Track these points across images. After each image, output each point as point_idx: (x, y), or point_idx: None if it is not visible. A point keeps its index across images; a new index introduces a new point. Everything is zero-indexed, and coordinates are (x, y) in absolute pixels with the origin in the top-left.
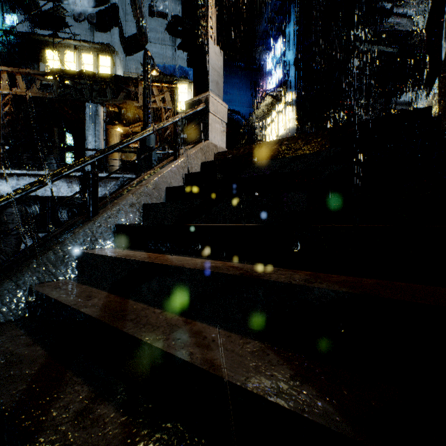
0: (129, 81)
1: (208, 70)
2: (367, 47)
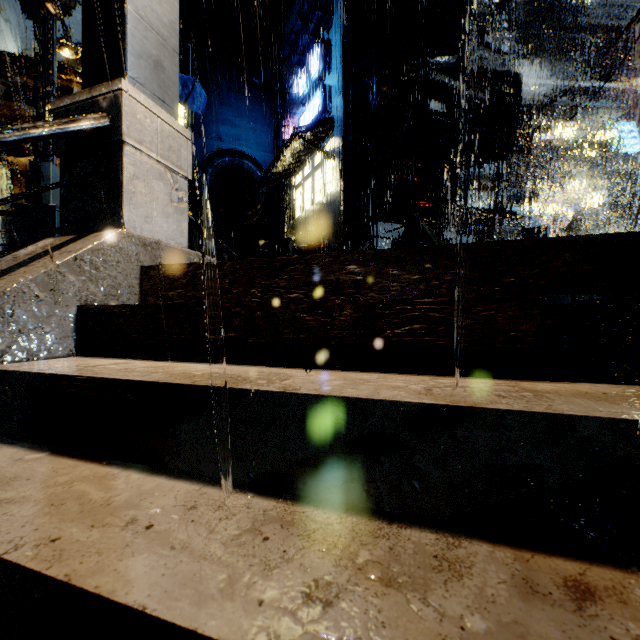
0: (14, 61)
1: (124, 15)
2: (449, 82)
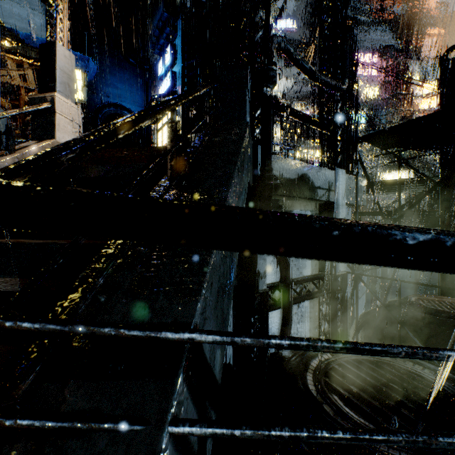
0: None
1: (56, 71)
2: None
